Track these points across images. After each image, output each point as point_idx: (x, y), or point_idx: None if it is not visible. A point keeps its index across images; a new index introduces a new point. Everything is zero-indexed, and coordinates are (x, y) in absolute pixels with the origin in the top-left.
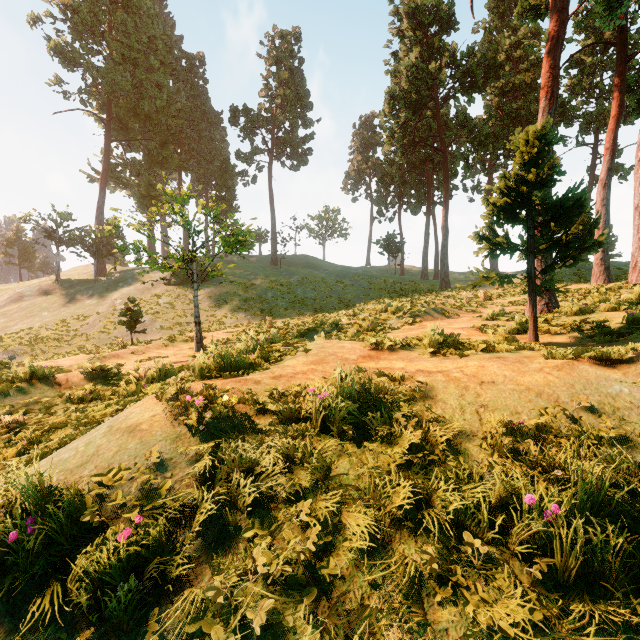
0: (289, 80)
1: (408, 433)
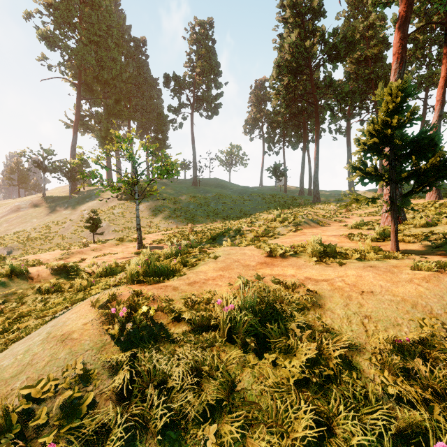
0: (205, 55)
1: (304, 347)
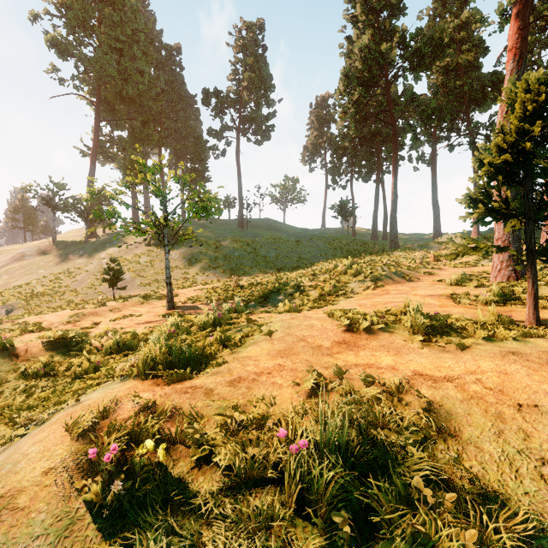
0: (254, 65)
1: (453, 544)
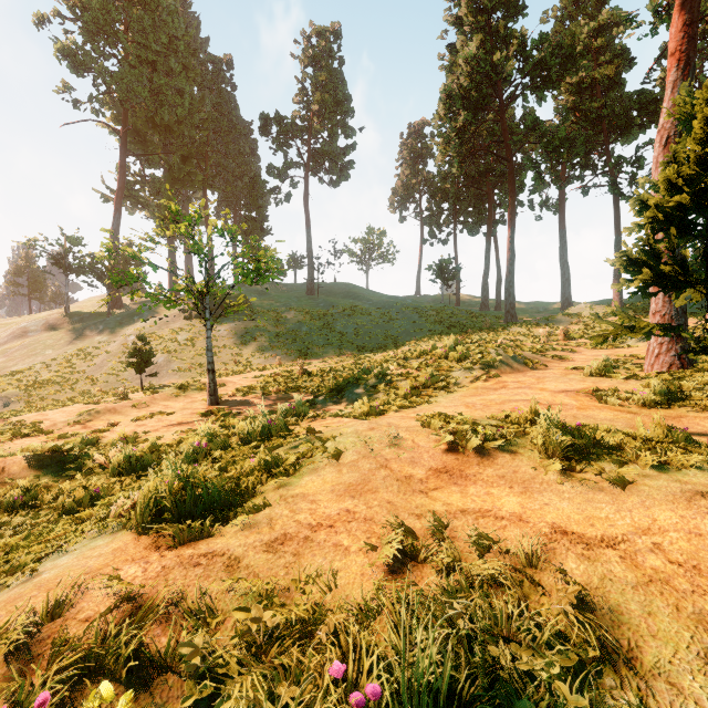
0: (327, 83)
1: None
